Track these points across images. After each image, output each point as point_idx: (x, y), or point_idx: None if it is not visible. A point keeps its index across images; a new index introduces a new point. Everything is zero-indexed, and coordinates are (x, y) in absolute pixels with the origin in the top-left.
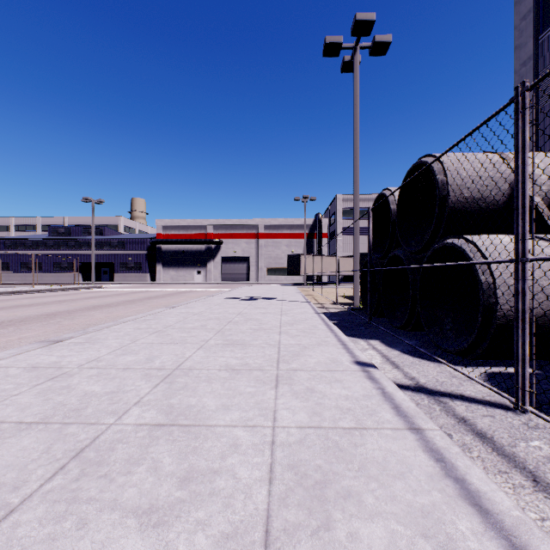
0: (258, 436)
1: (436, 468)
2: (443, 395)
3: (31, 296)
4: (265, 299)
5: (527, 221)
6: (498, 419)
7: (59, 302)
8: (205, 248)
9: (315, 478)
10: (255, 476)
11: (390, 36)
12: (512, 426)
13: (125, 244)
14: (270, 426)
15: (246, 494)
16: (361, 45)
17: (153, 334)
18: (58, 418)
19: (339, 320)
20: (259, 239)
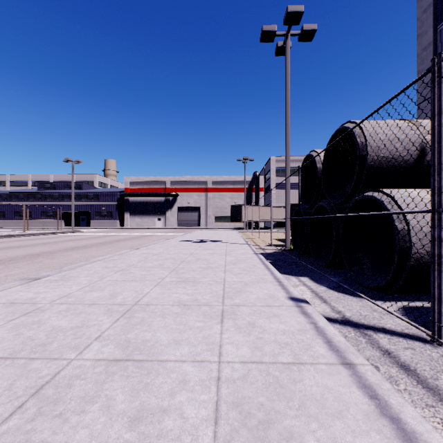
0: (205, 372)
1: (371, 406)
2: (367, 328)
3: (21, 238)
4: (212, 242)
5: (442, 176)
6: (419, 352)
7: (44, 244)
8: (164, 200)
9: (258, 417)
10: (202, 415)
11: (316, 25)
12: (432, 359)
13: (100, 196)
14: (216, 361)
15: (192, 436)
16: (291, 33)
17: (118, 272)
18: (25, 353)
19: (273, 259)
20: (208, 192)
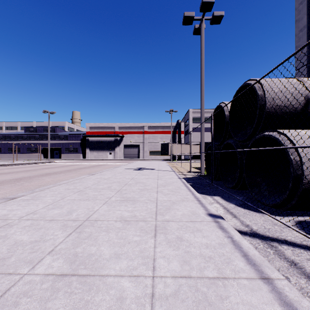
0: (140, 288)
1: None
2: (272, 240)
3: (11, 167)
4: (148, 169)
5: None
6: None
7: (26, 171)
8: (114, 140)
9: None
10: None
11: (223, 12)
12: None
13: (68, 137)
14: (150, 276)
15: None
16: (205, 18)
17: (76, 193)
18: None
19: (193, 182)
20: (144, 134)
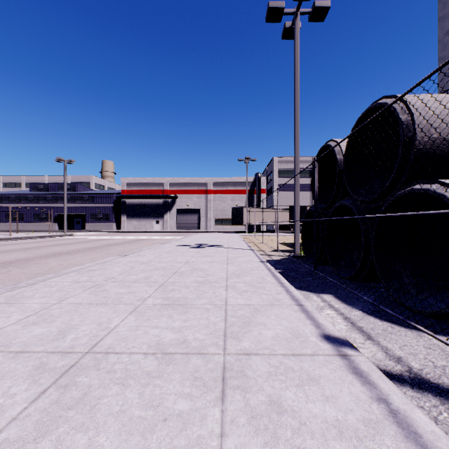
0: None
1: None
2: None
3: (4, 243)
4: (212, 246)
5: None
6: None
7: (25, 249)
8: (163, 202)
9: None
10: None
11: (329, 1)
12: None
13: (95, 198)
14: None
15: None
16: (301, 11)
17: (88, 290)
18: None
19: (283, 268)
20: (208, 194)
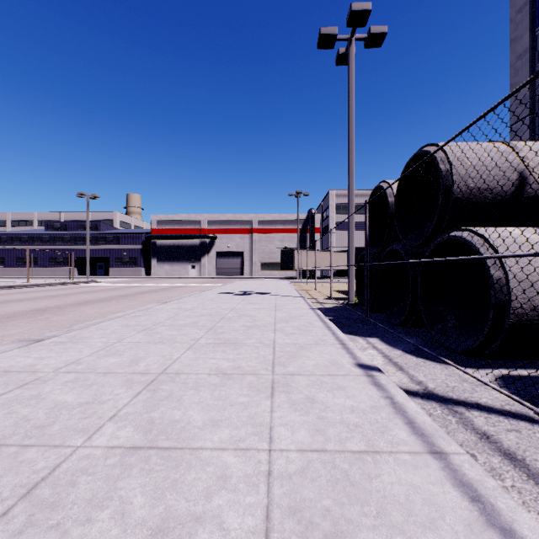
0: (251, 464)
1: (473, 512)
2: (457, 404)
3: (24, 290)
4: (258, 294)
5: None
6: (526, 435)
7: (51, 296)
8: (200, 243)
9: (324, 528)
10: (248, 526)
11: (386, 27)
12: None
13: (121, 239)
14: (265, 449)
15: None
16: (356, 37)
17: (141, 332)
18: (17, 438)
19: (334, 315)
20: (252, 234)
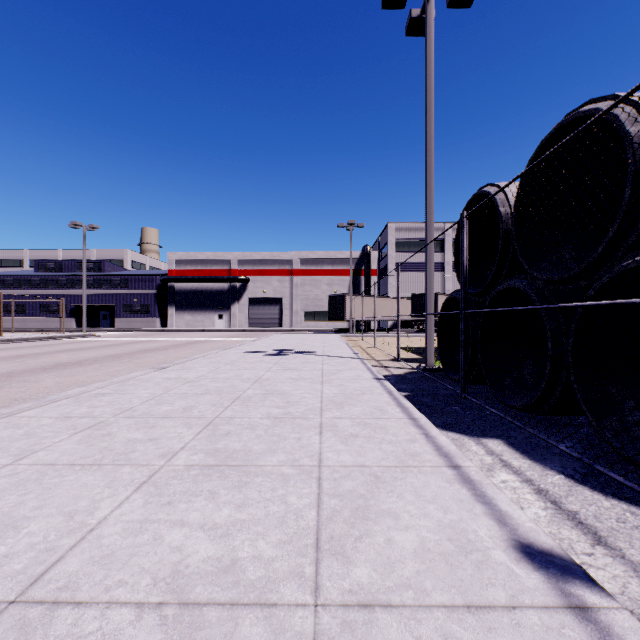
0: None
1: None
2: None
3: None
4: (299, 353)
5: None
6: None
7: (15, 357)
8: (228, 288)
9: None
10: None
11: None
12: None
13: (130, 282)
14: None
15: None
16: None
17: (78, 434)
18: None
19: (411, 390)
20: (294, 276)
